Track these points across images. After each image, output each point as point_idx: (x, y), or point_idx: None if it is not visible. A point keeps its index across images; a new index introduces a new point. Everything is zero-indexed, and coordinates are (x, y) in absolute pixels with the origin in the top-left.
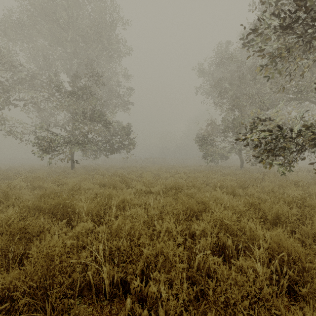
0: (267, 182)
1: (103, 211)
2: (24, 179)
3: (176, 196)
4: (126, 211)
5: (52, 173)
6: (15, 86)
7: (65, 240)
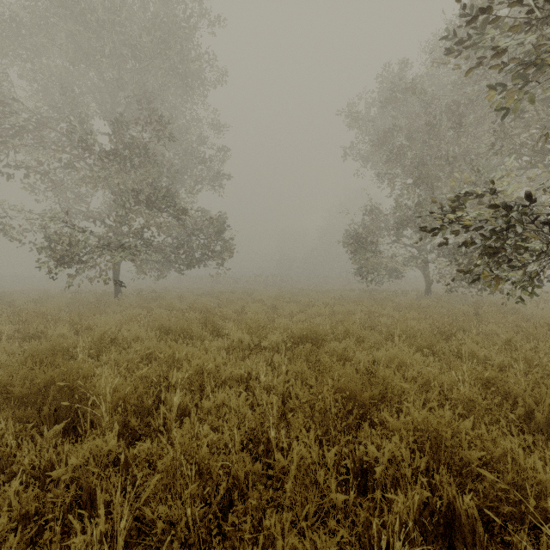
0: (491, 324)
1: (152, 399)
2: (14, 319)
3: (313, 357)
4: (205, 395)
5: (76, 304)
6: (5, 140)
7: (28, 504)
